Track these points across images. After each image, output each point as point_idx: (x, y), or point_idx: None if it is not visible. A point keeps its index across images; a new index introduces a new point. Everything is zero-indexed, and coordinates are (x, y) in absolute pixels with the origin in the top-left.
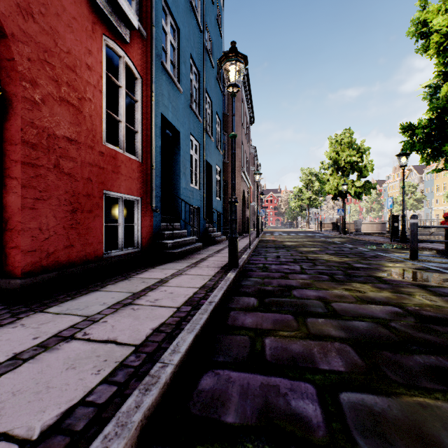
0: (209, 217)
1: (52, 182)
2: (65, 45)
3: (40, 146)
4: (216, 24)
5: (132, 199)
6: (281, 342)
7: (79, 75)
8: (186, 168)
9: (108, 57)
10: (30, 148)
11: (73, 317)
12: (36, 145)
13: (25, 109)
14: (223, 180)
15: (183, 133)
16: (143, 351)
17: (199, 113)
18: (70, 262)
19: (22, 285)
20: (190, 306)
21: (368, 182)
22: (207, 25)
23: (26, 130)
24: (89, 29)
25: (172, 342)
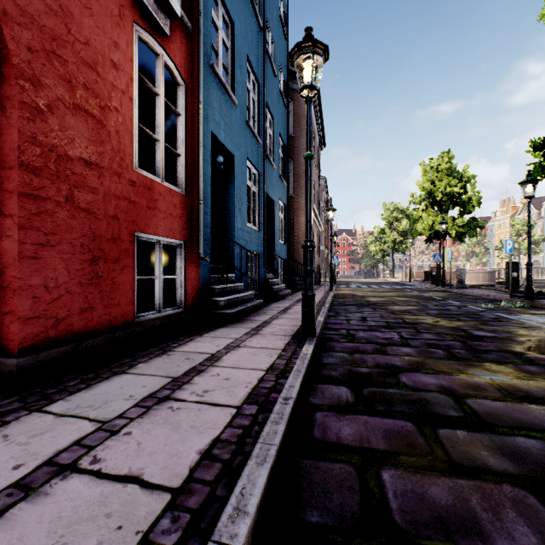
0: (270, 265)
1: (62, 221)
2: (81, 33)
3: (46, 171)
4: (279, 21)
5: (173, 244)
6: (409, 481)
7: (101, 76)
8: (242, 203)
9: (144, 60)
10: (31, 173)
11: (82, 423)
12: (39, 169)
13: (23, 118)
14: (288, 219)
15: (239, 158)
16: (184, 504)
17: (258, 133)
18: (88, 330)
19: (18, 367)
20: (256, 404)
21: (474, 219)
22: (268, 22)
23: (24, 148)
24: (116, 13)
25: (233, 485)
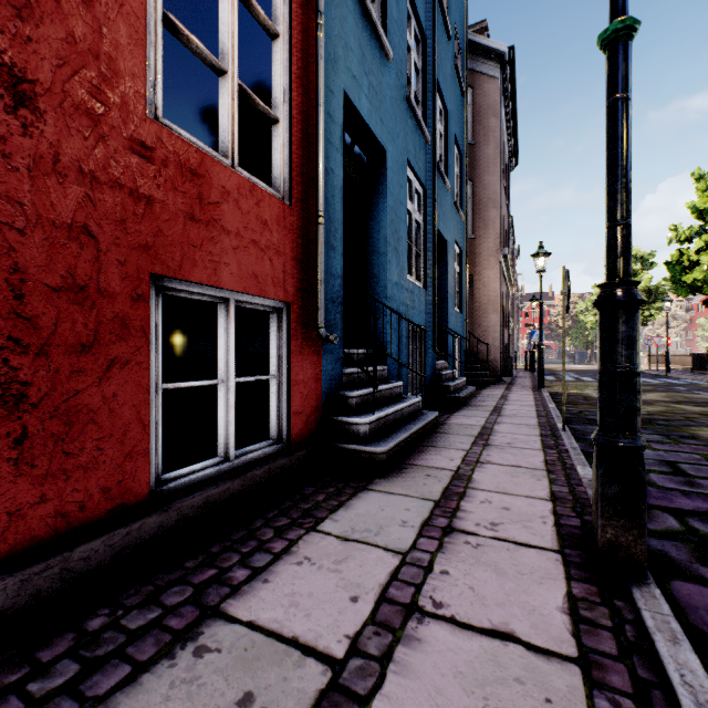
0: (441, 347)
1: None
2: None
3: None
4: None
5: (263, 308)
6: None
7: None
8: (399, 238)
9: None
10: None
11: None
12: None
13: None
14: (466, 273)
15: (394, 156)
16: None
17: (423, 123)
18: None
19: None
20: None
21: None
22: None
23: None
24: None
25: None
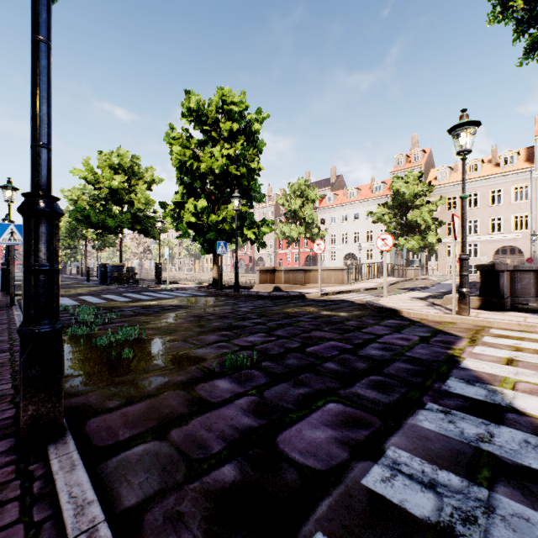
0: None
1: None
2: None
3: None
4: None
5: None
6: None
7: None
8: None
9: None
10: None
11: None
12: None
13: None
14: None
15: None
16: None
17: None
18: None
19: None
20: None
21: None
22: None
23: None
24: None
25: None
